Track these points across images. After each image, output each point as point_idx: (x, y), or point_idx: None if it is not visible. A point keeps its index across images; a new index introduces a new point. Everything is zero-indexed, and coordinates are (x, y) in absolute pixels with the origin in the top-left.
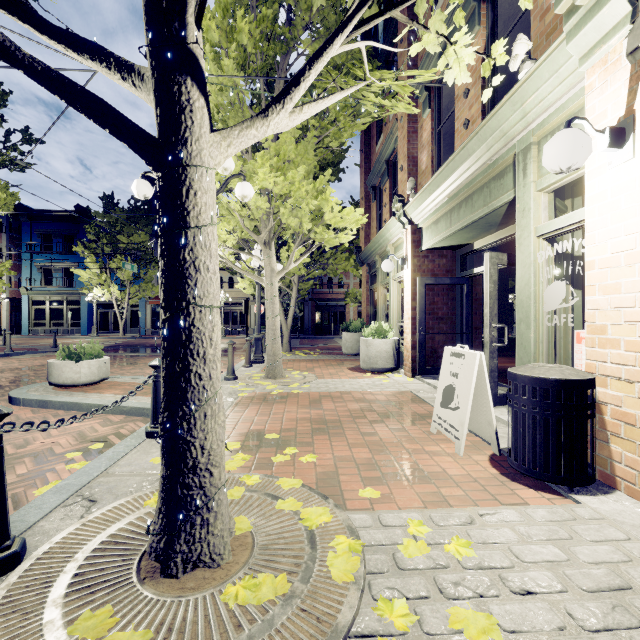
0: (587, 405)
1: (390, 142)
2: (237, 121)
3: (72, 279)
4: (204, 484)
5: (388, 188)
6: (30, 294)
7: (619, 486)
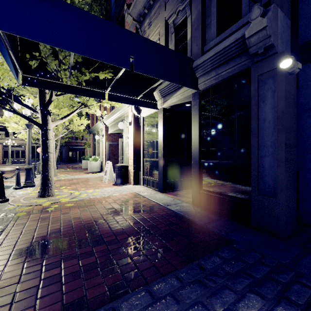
0: (126, 170)
1: None
2: None
3: None
4: (51, 183)
5: (99, 108)
6: None
7: (131, 184)
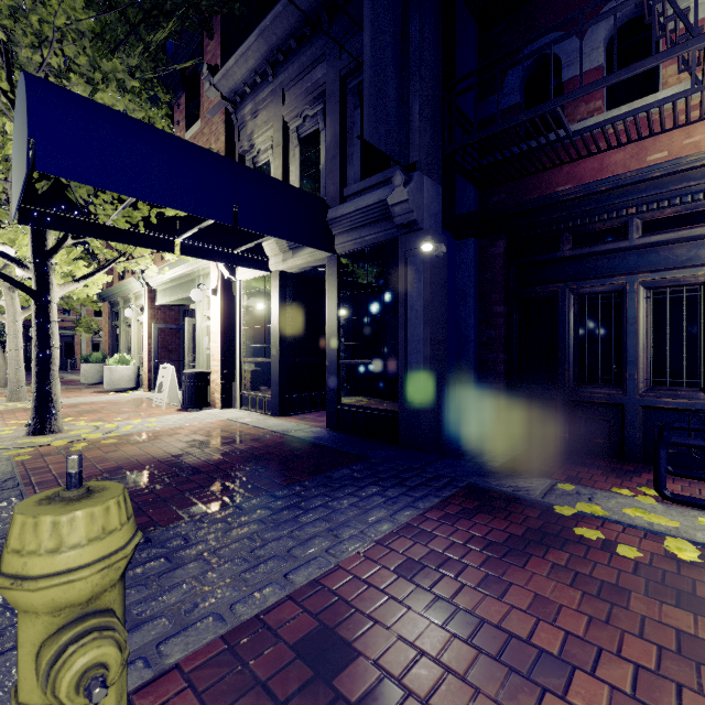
0: (205, 381)
1: None
2: None
3: None
4: (56, 406)
5: None
6: None
7: (216, 407)
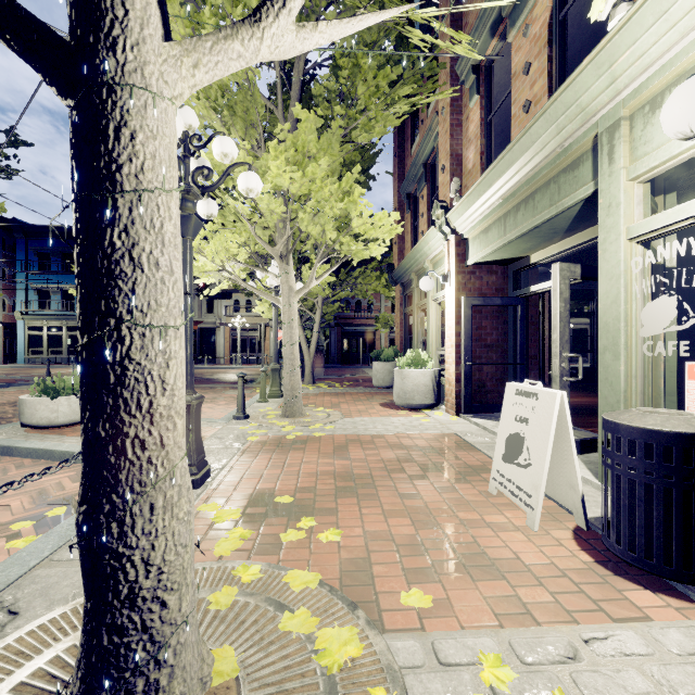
0: None
1: (429, 140)
2: (246, 107)
3: (72, 302)
4: (150, 623)
5: (426, 195)
6: (25, 319)
7: None
